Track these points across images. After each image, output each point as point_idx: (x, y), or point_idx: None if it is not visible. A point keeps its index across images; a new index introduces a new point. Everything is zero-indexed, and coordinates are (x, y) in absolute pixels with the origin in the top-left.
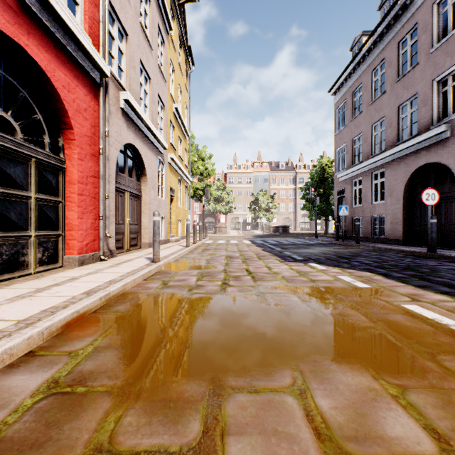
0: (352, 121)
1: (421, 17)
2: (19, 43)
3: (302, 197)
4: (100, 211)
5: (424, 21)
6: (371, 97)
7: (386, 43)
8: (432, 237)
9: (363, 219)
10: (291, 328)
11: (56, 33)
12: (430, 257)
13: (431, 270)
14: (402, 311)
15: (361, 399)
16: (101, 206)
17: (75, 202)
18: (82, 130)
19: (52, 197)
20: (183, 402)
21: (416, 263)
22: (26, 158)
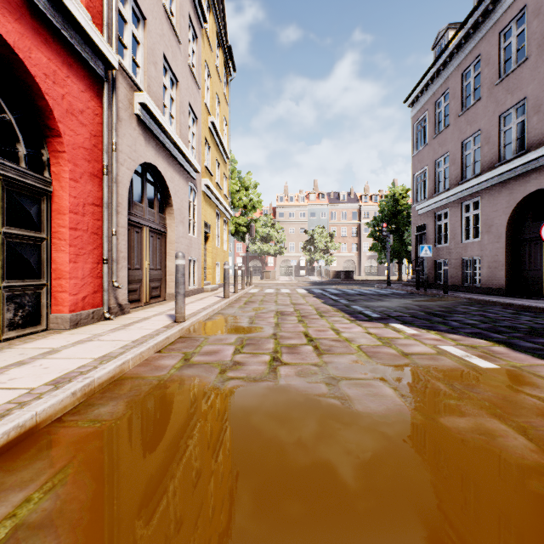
0: (436, 138)
1: None
2: None
3: (369, 235)
4: (104, 252)
5: (535, 2)
6: (461, 106)
7: (482, 35)
8: None
9: (450, 262)
10: (402, 469)
11: None
12: None
13: None
14: None
15: None
16: (105, 245)
17: (66, 240)
18: (77, 139)
19: (31, 232)
20: None
21: (541, 324)
22: None
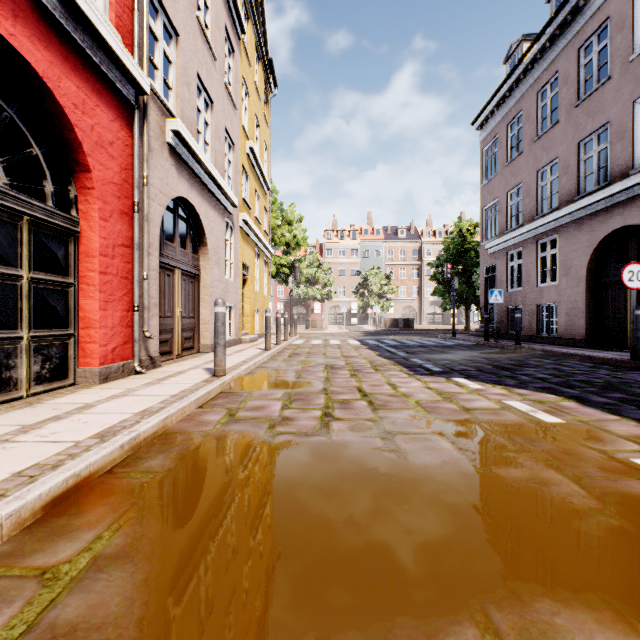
0: (508, 167)
1: (614, 8)
2: None
3: (432, 278)
4: (135, 298)
5: (619, 15)
6: (536, 130)
7: (559, 49)
8: (638, 338)
9: (524, 309)
10: (454, 512)
11: (62, 20)
12: (635, 367)
13: None
14: (639, 473)
15: None
16: (136, 291)
17: (95, 285)
18: (106, 174)
19: (59, 277)
20: None
21: (619, 378)
22: (14, 216)
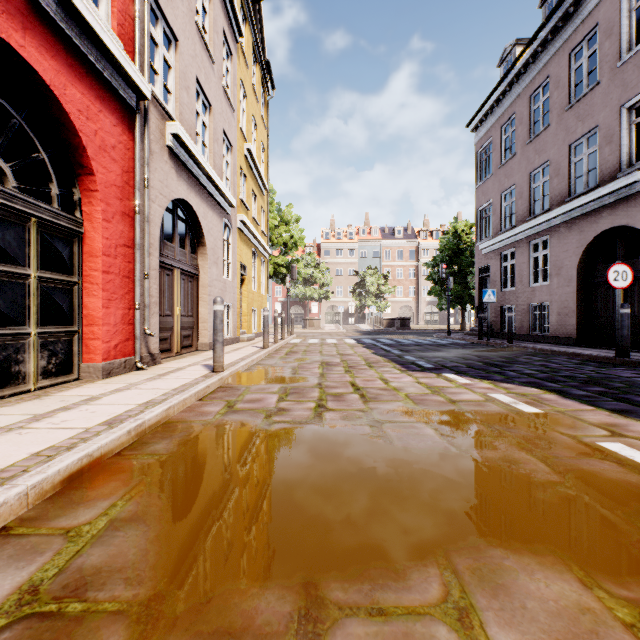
0: (502, 168)
1: (603, 15)
2: (9, 43)
3: (428, 278)
4: (136, 297)
5: (607, 21)
6: (529, 133)
7: (551, 54)
8: (623, 335)
9: (517, 308)
10: (430, 485)
11: (68, 31)
12: (620, 363)
13: (628, 385)
14: (601, 454)
15: (571, 632)
16: (137, 289)
17: (98, 284)
18: (109, 177)
19: (64, 276)
20: (252, 636)
21: (603, 373)
22: (22, 218)
